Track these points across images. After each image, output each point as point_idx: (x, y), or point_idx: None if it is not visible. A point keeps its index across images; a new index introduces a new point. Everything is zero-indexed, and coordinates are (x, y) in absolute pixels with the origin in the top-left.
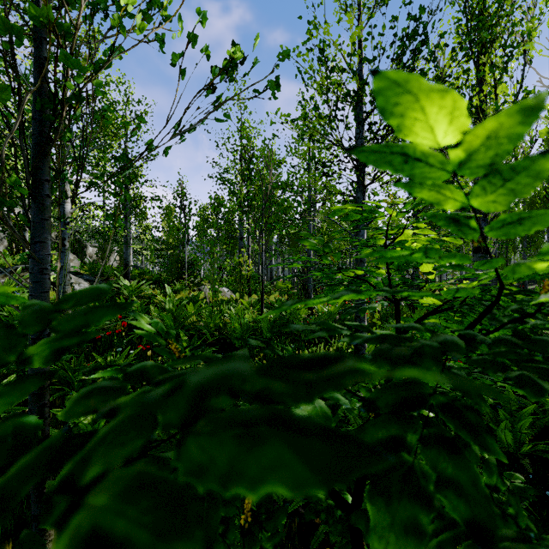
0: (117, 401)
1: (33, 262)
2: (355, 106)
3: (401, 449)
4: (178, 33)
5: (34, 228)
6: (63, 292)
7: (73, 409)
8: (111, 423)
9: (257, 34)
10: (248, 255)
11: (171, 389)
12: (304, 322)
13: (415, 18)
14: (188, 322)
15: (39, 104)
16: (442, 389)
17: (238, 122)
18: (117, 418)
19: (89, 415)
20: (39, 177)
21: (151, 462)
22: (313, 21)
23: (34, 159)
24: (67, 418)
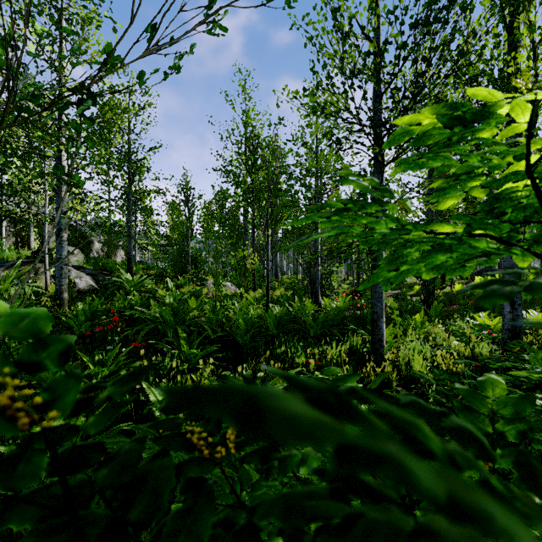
0: None
1: None
2: (375, 71)
3: None
4: None
5: None
6: (60, 285)
7: None
8: None
9: None
10: (253, 248)
11: None
12: (312, 318)
13: None
14: (190, 317)
15: None
16: None
17: (242, 113)
18: None
19: None
20: None
21: None
22: None
23: None
24: None
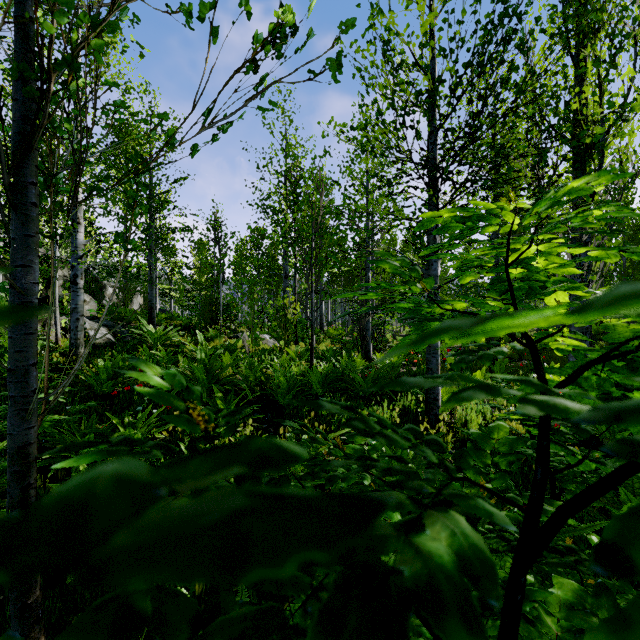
0: None
1: (14, 292)
2: (428, 109)
3: None
4: None
5: (15, 247)
6: (75, 339)
7: None
8: None
9: None
10: (294, 295)
11: None
12: (362, 375)
13: None
14: (223, 375)
15: (16, 70)
16: (552, 463)
17: (282, 139)
18: None
19: None
20: (22, 178)
21: None
22: (375, 9)
23: (15, 154)
24: None
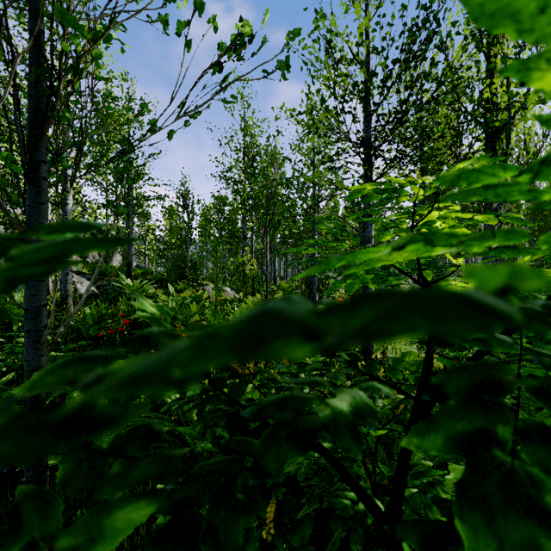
0: (108, 368)
1: None
2: (363, 98)
3: (491, 446)
4: (184, 3)
5: (30, 212)
6: (65, 290)
7: (41, 380)
8: (91, 391)
9: (267, 9)
10: (251, 254)
11: (194, 341)
12: None
13: (425, 7)
14: (191, 321)
15: (34, 75)
16: None
17: (241, 120)
18: (103, 383)
19: (63, 387)
20: (35, 157)
21: (157, 463)
22: (319, 12)
23: (30, 138)
24: (28, 391)
